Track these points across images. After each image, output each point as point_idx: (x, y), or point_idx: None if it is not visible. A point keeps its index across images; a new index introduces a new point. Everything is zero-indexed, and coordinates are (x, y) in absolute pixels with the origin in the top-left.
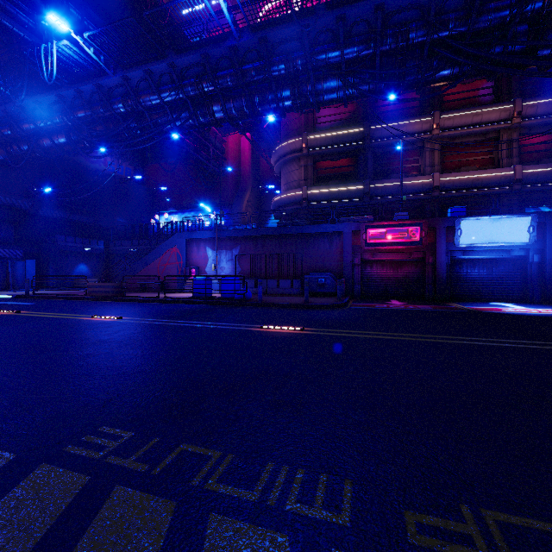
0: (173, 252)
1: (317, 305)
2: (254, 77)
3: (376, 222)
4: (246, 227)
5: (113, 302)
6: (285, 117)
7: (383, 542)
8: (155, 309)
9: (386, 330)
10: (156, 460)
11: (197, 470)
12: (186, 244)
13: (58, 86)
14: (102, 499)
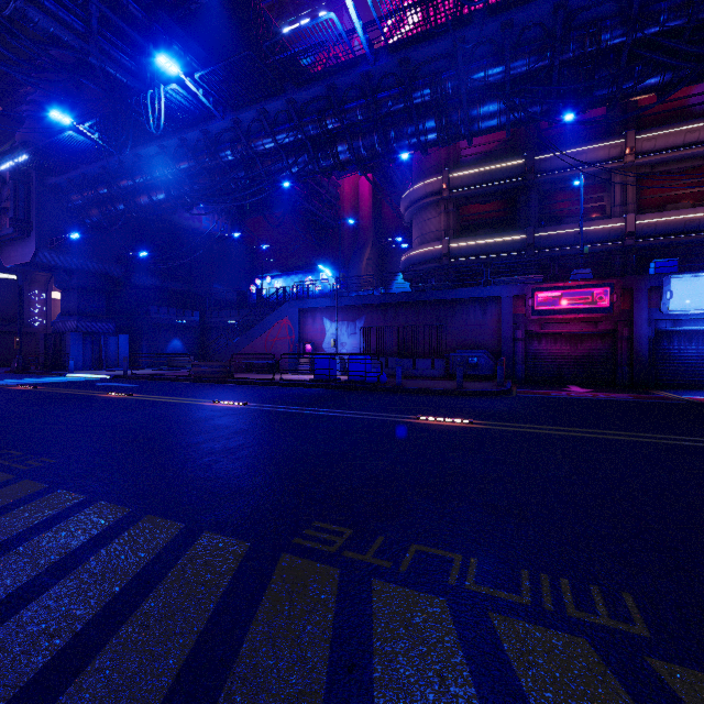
0: (284, 324)
1: (475, 392)
2: (391, 108)
3: (547, 283)
4: (373, 292)
5: (222, 384)
6: (426, 154)
7: (699, 655)
8: (276, 393)
9: (583, 426)
10: (395, 558)
11: (446, 571)
12: (299, 315)
13: (160, 136)
14: (367, 590)
